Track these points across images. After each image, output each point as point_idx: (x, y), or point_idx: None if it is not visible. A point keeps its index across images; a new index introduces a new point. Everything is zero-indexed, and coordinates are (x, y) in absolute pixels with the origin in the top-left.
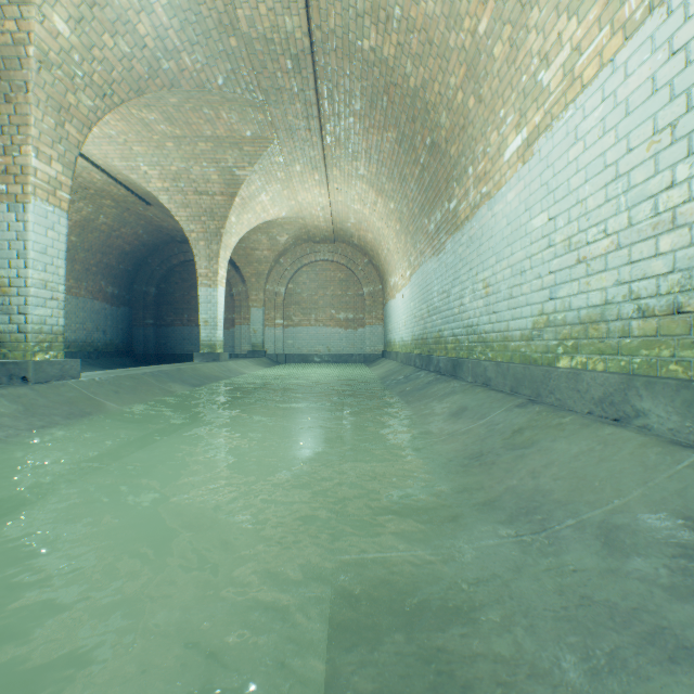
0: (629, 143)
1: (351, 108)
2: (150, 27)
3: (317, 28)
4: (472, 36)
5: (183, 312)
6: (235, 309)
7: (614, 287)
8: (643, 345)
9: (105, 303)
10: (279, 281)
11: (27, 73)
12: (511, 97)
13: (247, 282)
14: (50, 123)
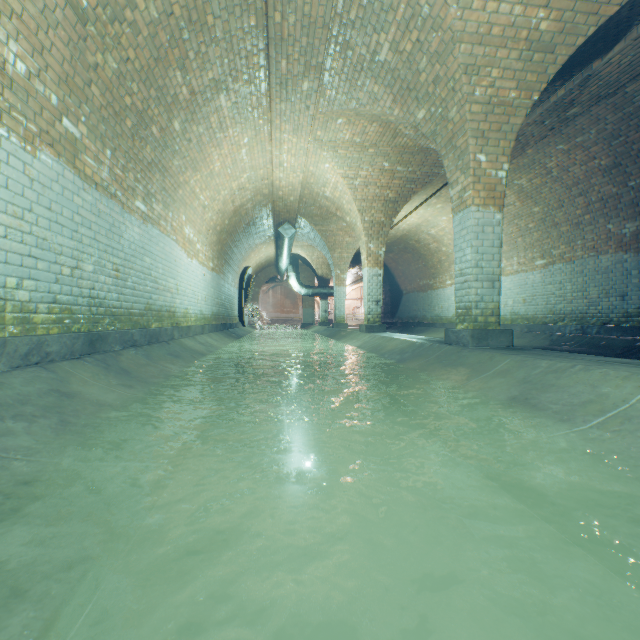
0: None
1: None
2: None
3: None
4: None
5: None
6: None
7: None
8: None
9: None
10: None
11: None
12: None
13: None
14: None
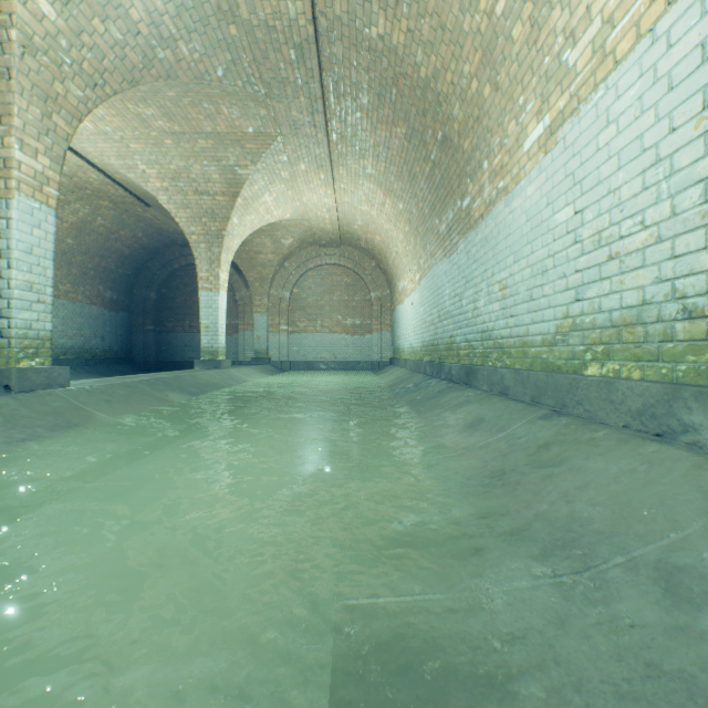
0: (672, 122)
1: (358, 103)
2: (143, 12)
3: (322, 15)
4: (488, 17)
5: (185, 318)
6: (239, 315)
7: (653, 286)
8: (690, 350)
9: (104, 308)
10: (283, 286)
11: (10, 58)
12: (531, 81)
13: (251, 287)
14: (35, 113)
